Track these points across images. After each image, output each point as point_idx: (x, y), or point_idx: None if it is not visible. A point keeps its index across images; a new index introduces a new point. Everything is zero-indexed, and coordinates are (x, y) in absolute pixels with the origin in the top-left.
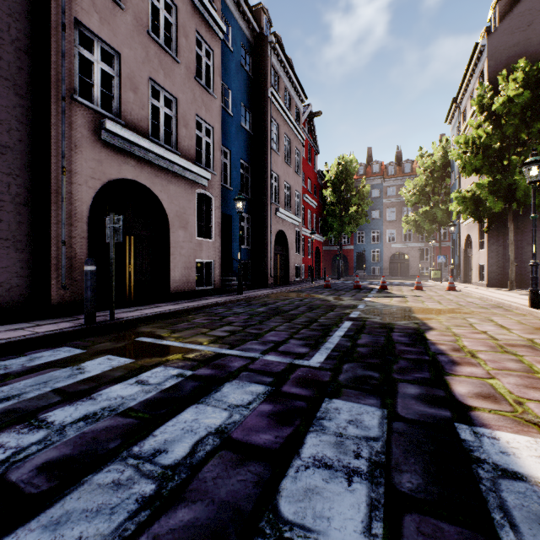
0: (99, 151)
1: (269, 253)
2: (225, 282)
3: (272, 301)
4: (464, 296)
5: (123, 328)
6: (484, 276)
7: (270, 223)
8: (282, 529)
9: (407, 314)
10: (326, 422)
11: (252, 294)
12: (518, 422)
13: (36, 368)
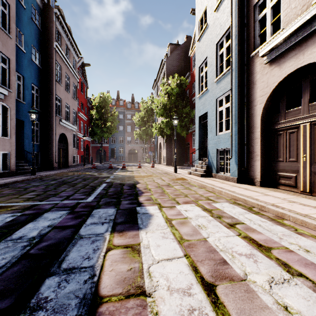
0: None
1: (54, 147)
2: (19, 167)
3: (59, 177)
4: (156, 170)
5: None
6: (165, 161)
7: (55, 128)
8: (82, 236)
9: (132, 178)
10: (95, 215)
11: (43, 174)
12: (153, 204)
13: None
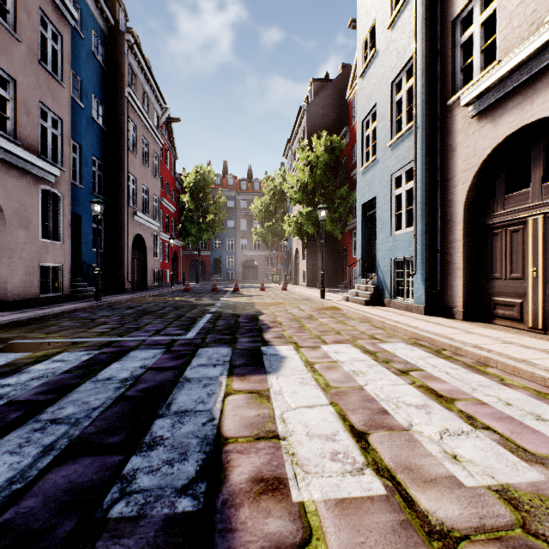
0: None
1: (126, 257)
2: (75, 288)
3: (136, 305)
4: (291, 294)
5: None
6: (306, 279)
7: (127, 226)
8: (189, 379)
9: (250, 307)
10: (202, 355)
11: (112, 300)
12: (286, 343)
13: None
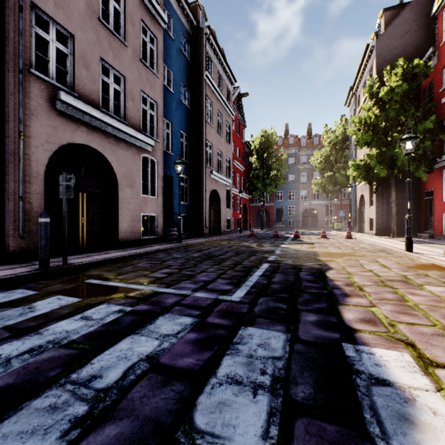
0: (54, 119)
1: (204, 208)
2: (167, 232)
3: (205, 248)
4: (358, 243)
5: (75, 272)
6: (374, 227)
7: (205, 183)
8: (194, 437)
9: (313, 257)
10: (241, 346)
11: (190, 242)
12: (390, 340)
13: None
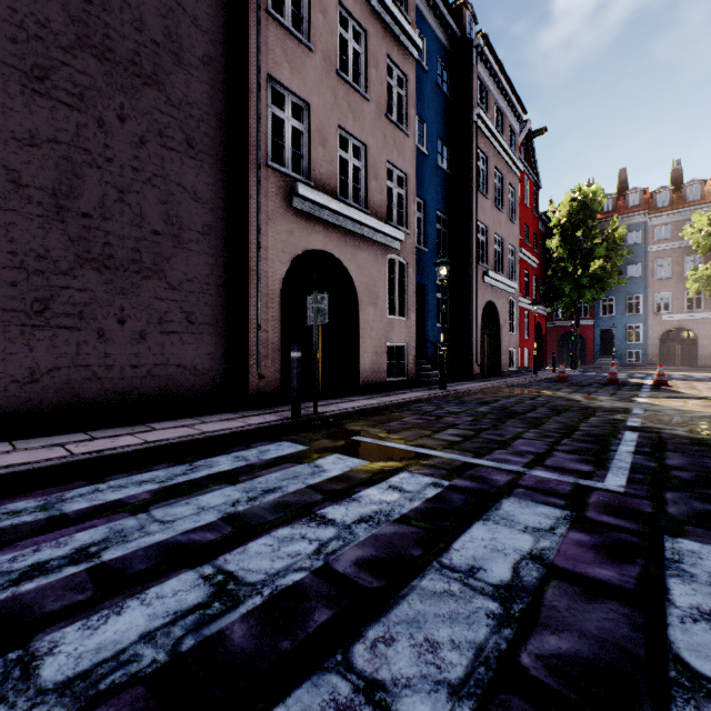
0: (289, 221)
1: (474, 333)
2: (419, 371)
3: (490, 399)
4: None
5: (329, 424)
6: None
7: (476, 292)
8: (706, 686)
9: None
10: (687, 567)
11: (459, 389)
12: None
13: (274, 462)
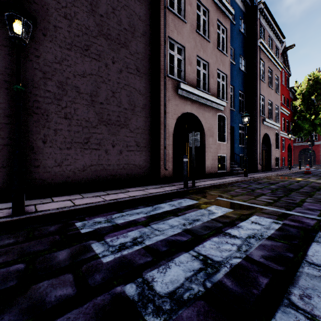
0: (176, 100)
1: (258, 149)
2: (231, 168)
3: (273, 181)
4: None
5: (200, 191)
6: None
7: (259, 129)
8: None
9: None
10: None
11: (254, 176)
12: None
13: (187, 207)
